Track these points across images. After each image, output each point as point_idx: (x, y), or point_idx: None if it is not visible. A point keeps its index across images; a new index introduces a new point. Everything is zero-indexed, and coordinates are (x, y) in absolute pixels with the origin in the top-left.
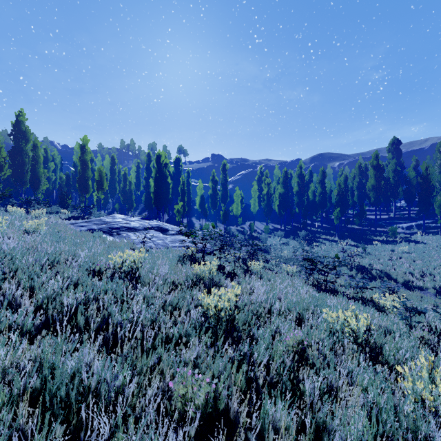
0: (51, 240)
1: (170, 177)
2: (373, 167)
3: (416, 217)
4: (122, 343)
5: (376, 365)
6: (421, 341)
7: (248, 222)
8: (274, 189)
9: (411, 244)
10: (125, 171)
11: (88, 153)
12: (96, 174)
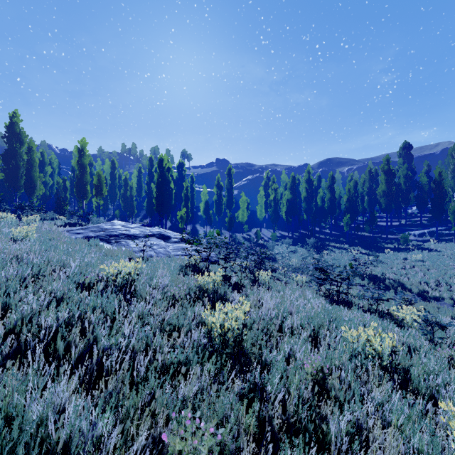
0: (39, 248)
1: (173, 182)
2: (384, 172)
3: (428, 224)
4: (109, 373)
5: (408, 395)
6: (449, 361)
7: (254, 229)
8: (281, 194)
9: (424, 252)
10: (126, 175)
11: (86, 156)
12: (94, 179)
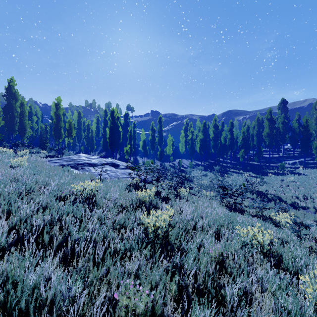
0: (29, 173)
1: (121, 127)
2: (267, 120)
3: (298, 156)
4: (78, 256)
5: (280, 272)
6: (310, 250)
7: (177, 159)
8: (196, 135)
9: (295, 175)
10: (88, 122)
11: (61, 109)
12: (66, 125)
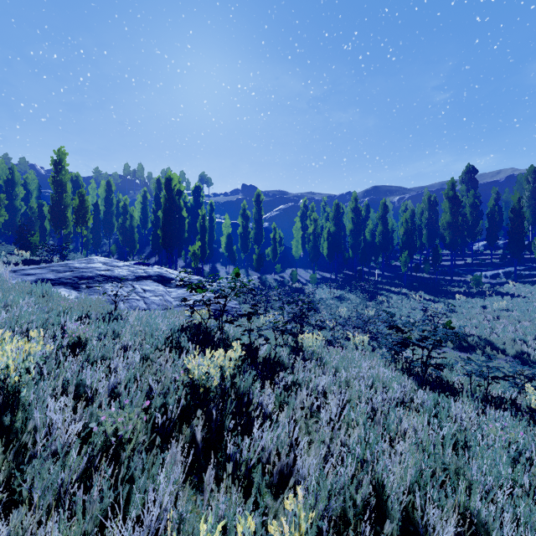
0: None
1: (187, 210)
2: (448, 199)
3: (500, 263)
4: None
5: None
6: None
7: (289, 269)
8: (321, 227)
9: (505, 298)
10: (125, 201)
11: (66, 171)
12: (74, 201)
